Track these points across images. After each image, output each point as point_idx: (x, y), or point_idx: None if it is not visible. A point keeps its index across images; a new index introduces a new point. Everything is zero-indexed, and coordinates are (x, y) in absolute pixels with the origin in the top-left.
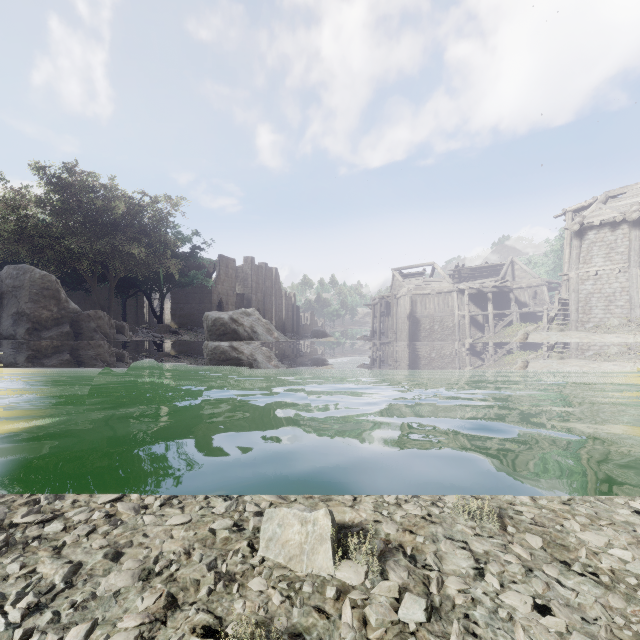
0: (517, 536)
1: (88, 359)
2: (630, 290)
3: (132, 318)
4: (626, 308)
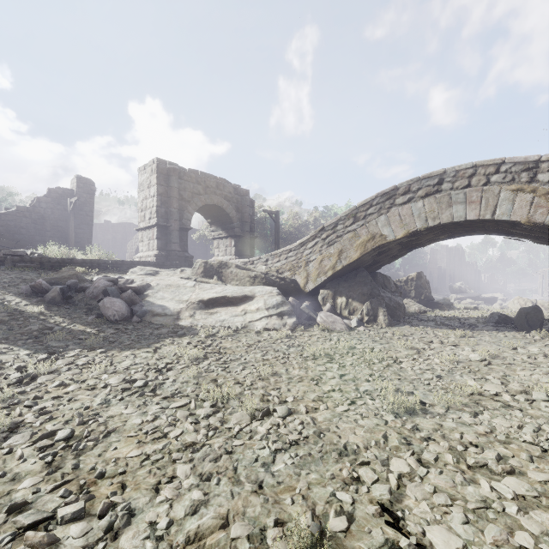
0: None
1: None
2: None
3: None
4: None
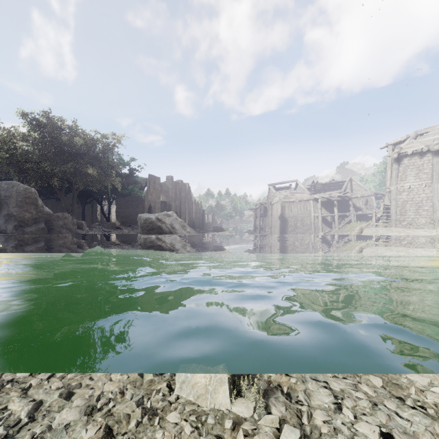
0: (363, 377)
1: (57, 247)
2: (433, 199)
3: (89, 218)
4: (430, 211)
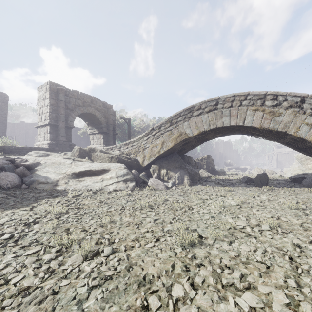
0: None
1: None
2: None
3: None
4: None
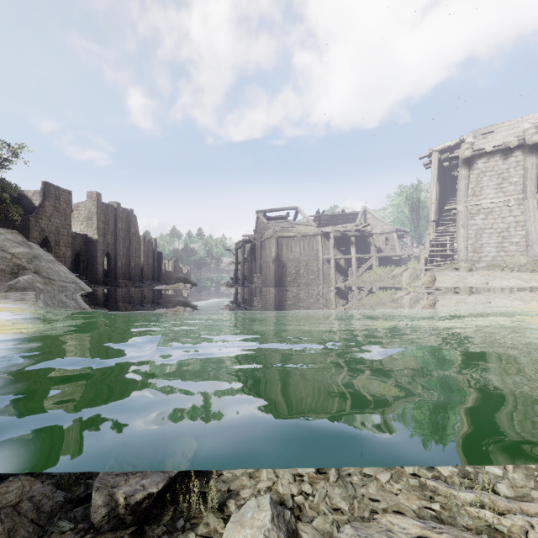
0: None
1: None
2: (527, 224)
3: None
4: (522, 245)
